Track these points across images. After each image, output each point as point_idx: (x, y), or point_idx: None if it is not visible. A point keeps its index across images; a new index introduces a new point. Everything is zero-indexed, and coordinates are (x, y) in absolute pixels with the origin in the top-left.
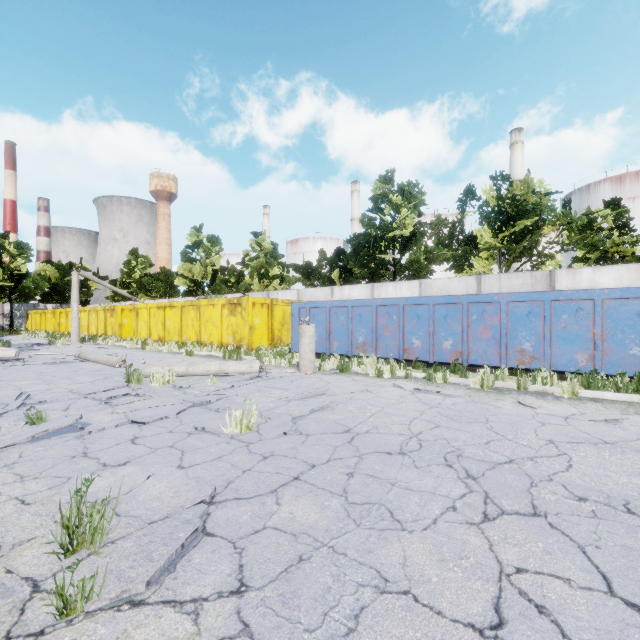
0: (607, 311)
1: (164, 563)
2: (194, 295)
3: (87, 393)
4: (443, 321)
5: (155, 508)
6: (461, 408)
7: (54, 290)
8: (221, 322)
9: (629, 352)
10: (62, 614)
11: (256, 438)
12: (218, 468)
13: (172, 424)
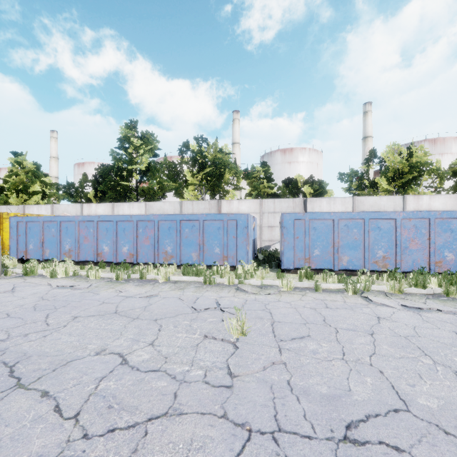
0: (206, 227)
1: None
2: None
3: None
4: (123, 233)
5: None
6: (65, 298)
7: None
8: None
9: (215, 251)
10: None
11: None
12: None
13: None
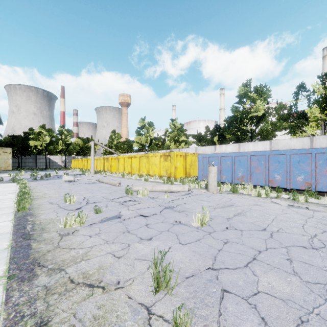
0: None
1: (218, 309)
2: (141, 151)
3: (111, 199)
4: (297, 164)
5: (183, 268)
6: None
7: (81, 150)
8: (159, 164)
9: None
10: None
11: (211, 230)
12: (202, 246)
13: (160, 218)
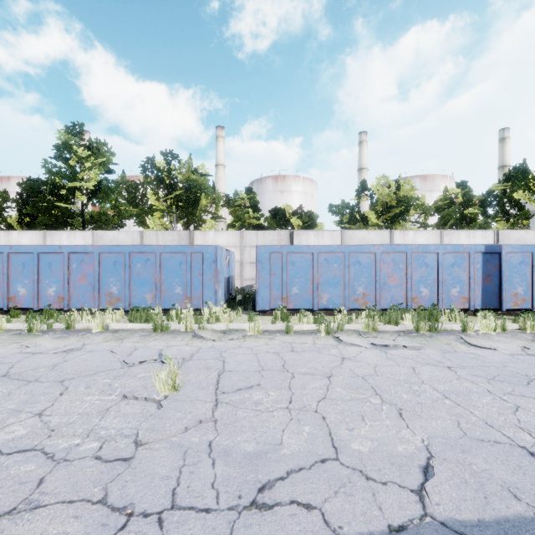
0: (164, 261)
1: None
2: None
3: None
4: (48, 269)
5: None
6: None
7: None
8: None
9: (175, 291)
10: None
11: None
12: None
13: None
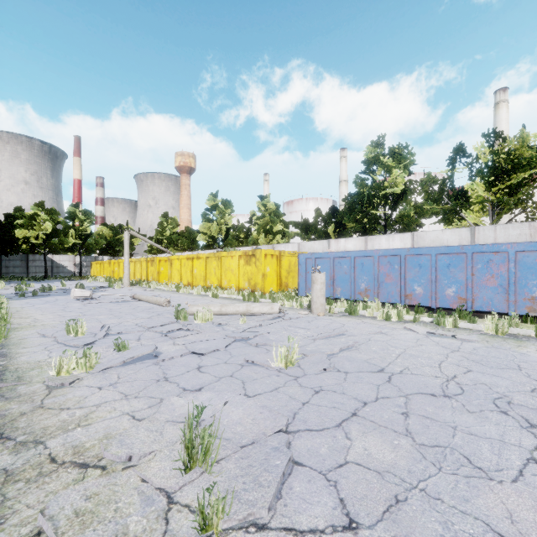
0: None
1: (275, 490)
2: (211, 248)
3: (150, 327)
4: (446, 270)
5: (240, 433)
6: (484, 353)
7: (109, 246)
8: (238, 270)
9: None
10: (202, 529)
11: (300, 373)
12: (279, 399)
13: (224, 356)
